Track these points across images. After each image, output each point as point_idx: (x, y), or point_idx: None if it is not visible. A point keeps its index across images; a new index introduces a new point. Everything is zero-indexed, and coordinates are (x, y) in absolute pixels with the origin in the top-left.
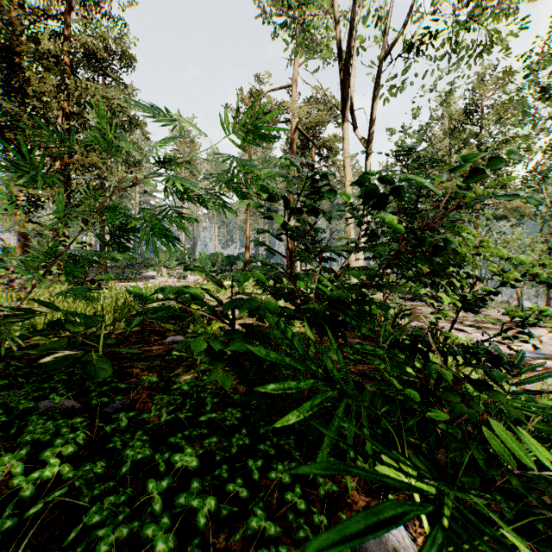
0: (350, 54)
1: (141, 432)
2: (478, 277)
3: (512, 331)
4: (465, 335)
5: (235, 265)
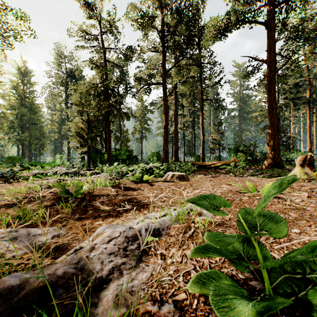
0: None
1: None
2: None
3: None
4: None
5: None
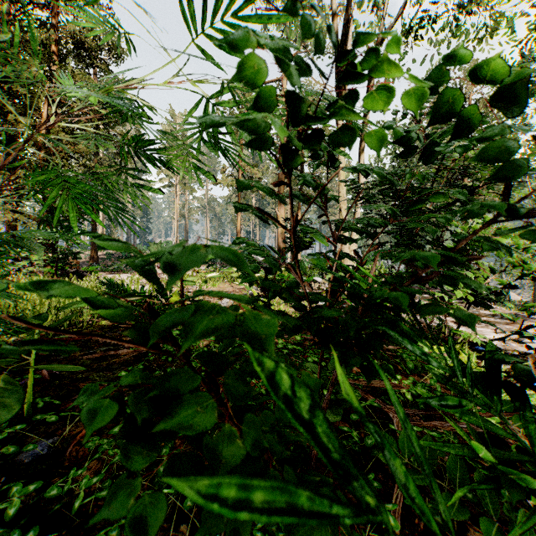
0: (344, 37)
1: (33, 532)
2: (491, 268)
3: (517, 326)
4: (468, 330)
5: None
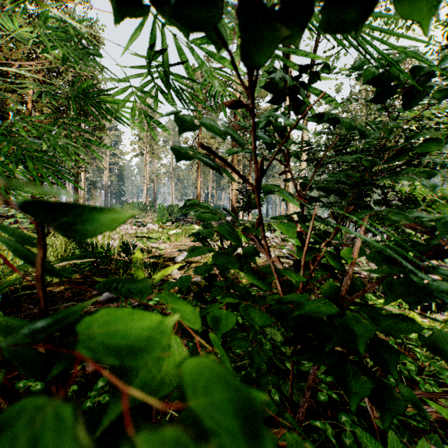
0: None
1: None
2: None
3: None
4: None
5: (188, 215)
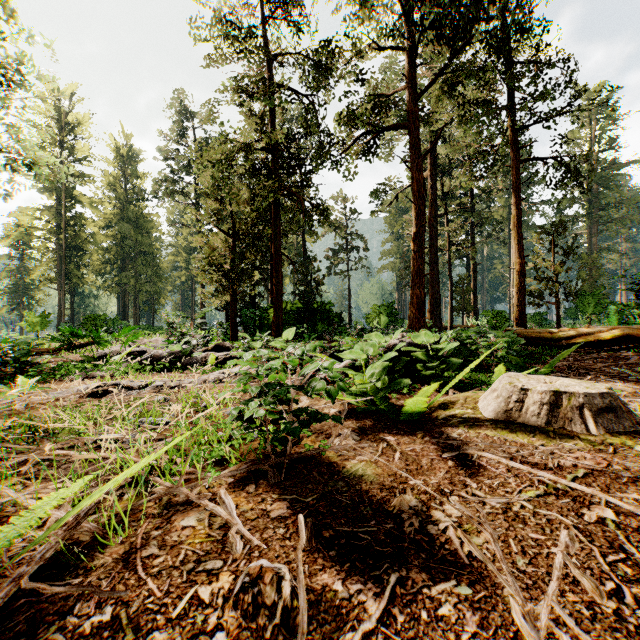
0: None
1: None
2: None
3: None
4: None
5: None
